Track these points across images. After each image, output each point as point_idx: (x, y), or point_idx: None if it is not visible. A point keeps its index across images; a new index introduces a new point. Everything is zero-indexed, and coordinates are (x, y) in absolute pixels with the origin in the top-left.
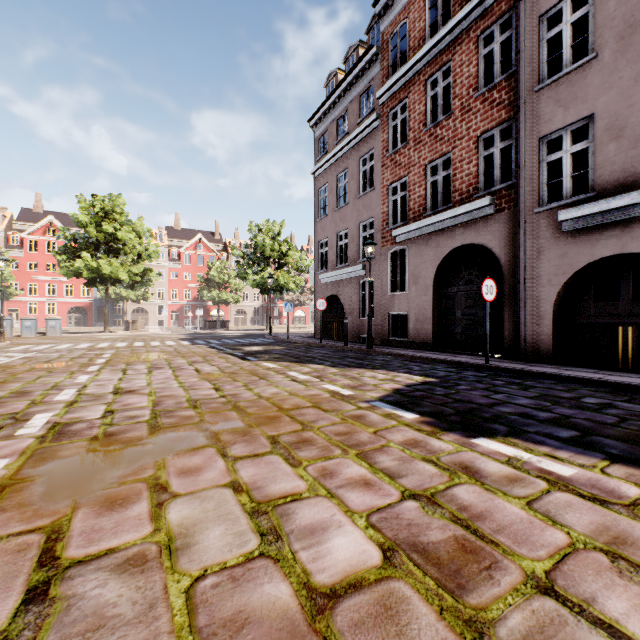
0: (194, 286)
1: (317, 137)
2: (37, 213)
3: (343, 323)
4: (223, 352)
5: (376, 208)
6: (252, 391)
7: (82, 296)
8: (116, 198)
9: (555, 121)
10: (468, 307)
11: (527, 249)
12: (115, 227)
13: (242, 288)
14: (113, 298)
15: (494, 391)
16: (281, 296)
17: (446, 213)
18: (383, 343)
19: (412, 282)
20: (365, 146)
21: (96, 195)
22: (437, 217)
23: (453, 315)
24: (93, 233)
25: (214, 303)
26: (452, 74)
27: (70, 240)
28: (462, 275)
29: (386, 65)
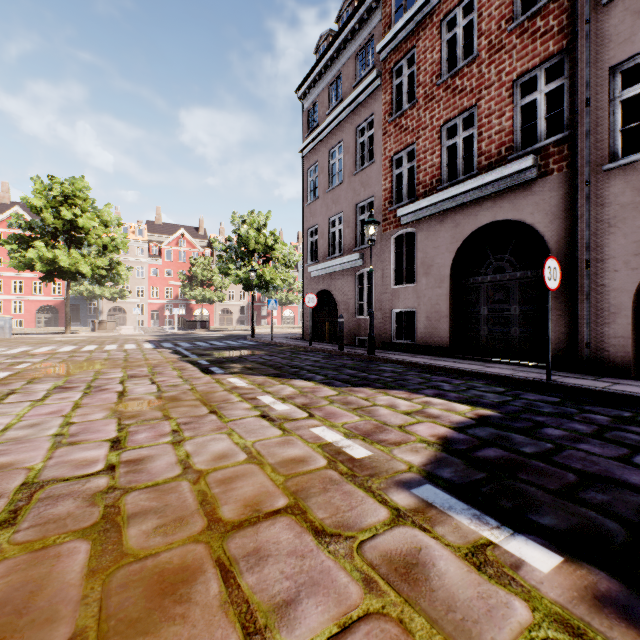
0: (176, 284)
1: (306, 110)
2: (3, 204)
3: (336, 323)
4: (184, 359)
5: (376, 185)
6: (179, 449)
7: (53, 294)
8: (78, 181)
9: (636, 40)
10: (497, 302)
11: (590, 221)
12: (75, 213)
13: (227, 286)
14: (86, 296)
15: (622, 443)
16: (269, 295)
17: (469, 182)
18: (385, 346)
19: (422, 272)
20: (363, 112)
21: (54, 177)
22: (457, 188)
23: (476, 312)
24: (50, 220)
25: (197, 302)
26: (476, 6)
27: (25, 228)
28: (489, 261)
29: (389, 11)
